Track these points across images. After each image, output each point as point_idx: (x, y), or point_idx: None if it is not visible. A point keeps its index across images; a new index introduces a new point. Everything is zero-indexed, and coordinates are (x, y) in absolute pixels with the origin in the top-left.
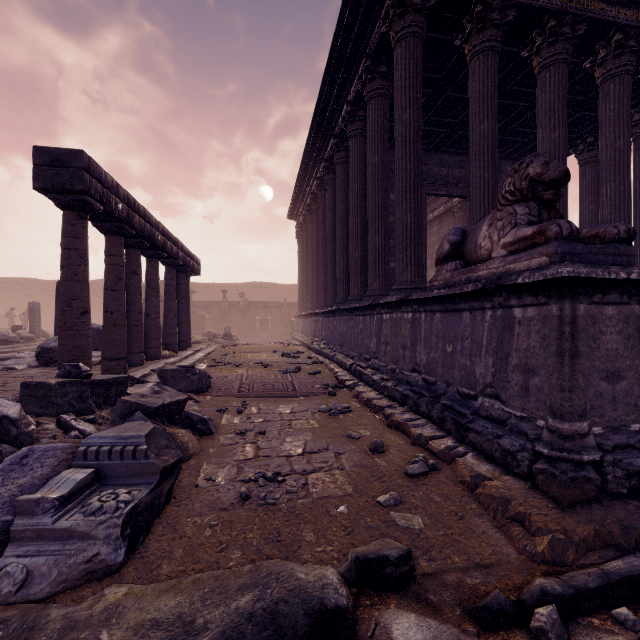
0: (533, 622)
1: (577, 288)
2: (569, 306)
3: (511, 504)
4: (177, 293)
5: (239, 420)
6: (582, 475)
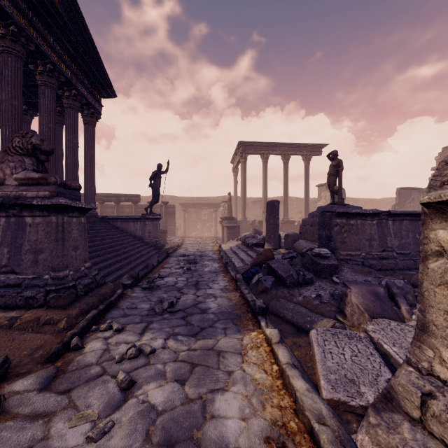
0: (72, 345)
1: (65, 209)
2: (61, 217)
3: (41, 318)
4: None
5: None
6: (71, 291)
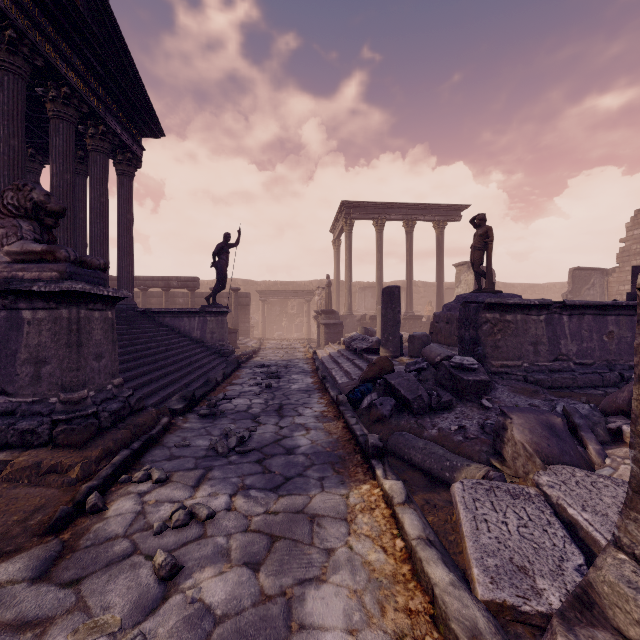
0: (88, 506)
1: (82, 299)
2: (76, 311)
3: (44, 464)
4: None
5: None
6: (90, 422)
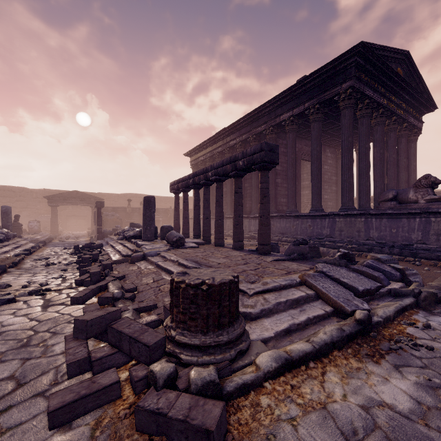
0: None
1: None
2: None
3: None
4: (185, 204)
5: None
6: None
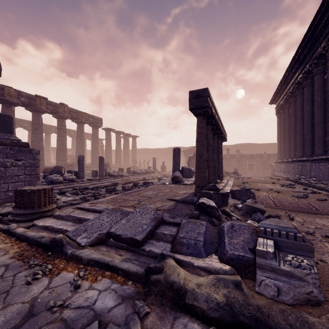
0: None
1: None
2: None
3: None
4: None
5: (296, 224)
6: None
